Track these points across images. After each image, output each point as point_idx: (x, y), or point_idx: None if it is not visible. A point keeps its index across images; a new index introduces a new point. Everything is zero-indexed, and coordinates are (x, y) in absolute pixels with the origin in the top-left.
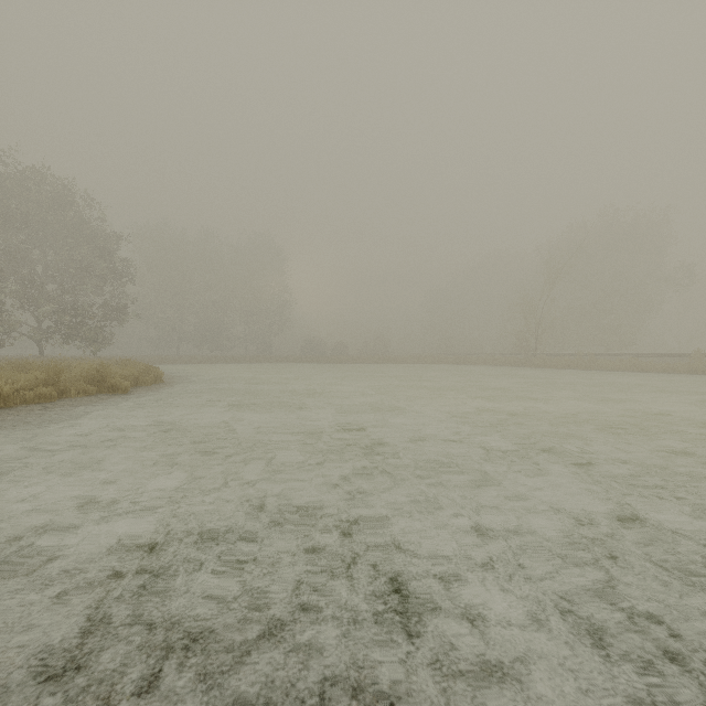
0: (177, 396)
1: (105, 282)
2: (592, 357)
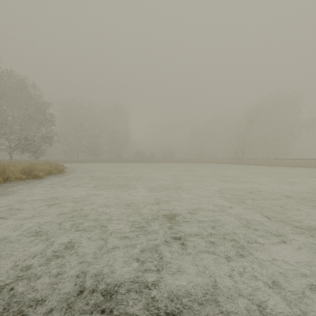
0: (67, 180)
1: (41, 125)
2: (270, 160)
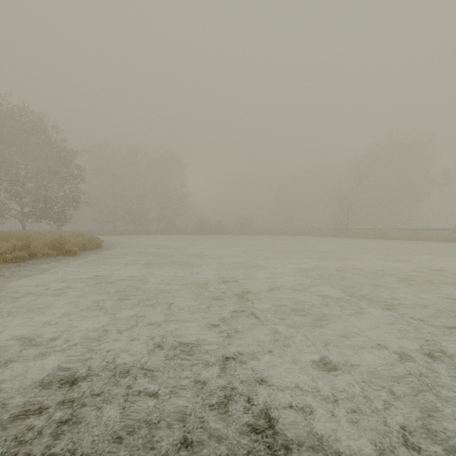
0: (109, 257)
1: (65, 182)
2: (385, 231)
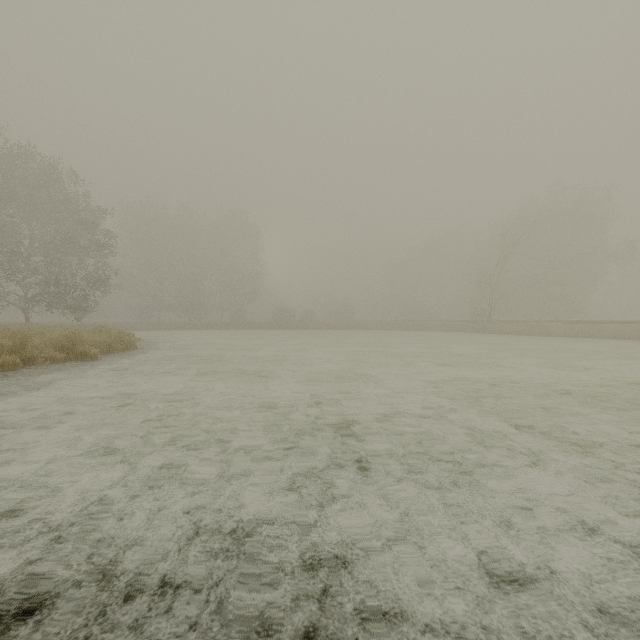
0: (144, 363)
1: (87, 254)
2: (544, 324)
